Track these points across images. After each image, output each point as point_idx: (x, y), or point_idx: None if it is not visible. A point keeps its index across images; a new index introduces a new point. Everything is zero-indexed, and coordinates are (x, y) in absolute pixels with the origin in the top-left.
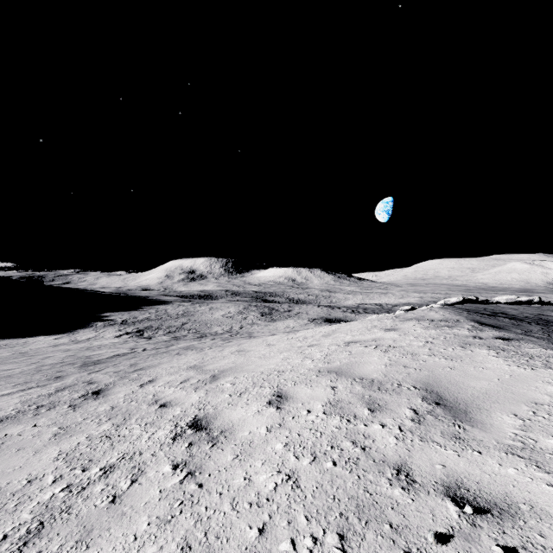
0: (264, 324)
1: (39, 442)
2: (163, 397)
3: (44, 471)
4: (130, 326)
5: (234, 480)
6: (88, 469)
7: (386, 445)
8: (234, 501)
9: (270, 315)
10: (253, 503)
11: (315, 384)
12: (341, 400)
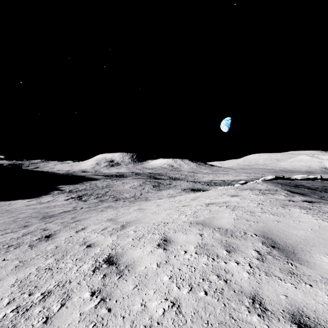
0: (155, 192)
1: (4, 272)
2: (90, 240)
3: (3, 295)
4: (74, 193)
5: (134, 306)
6: (33, 294)
7: (242, 278)
8: (133, 324)
9: (158, 187)
10: (147, 326)
11: (189, 232)
12: (207, 244)
